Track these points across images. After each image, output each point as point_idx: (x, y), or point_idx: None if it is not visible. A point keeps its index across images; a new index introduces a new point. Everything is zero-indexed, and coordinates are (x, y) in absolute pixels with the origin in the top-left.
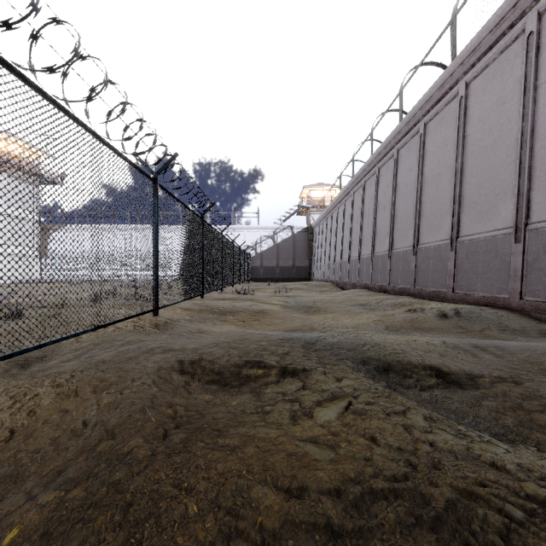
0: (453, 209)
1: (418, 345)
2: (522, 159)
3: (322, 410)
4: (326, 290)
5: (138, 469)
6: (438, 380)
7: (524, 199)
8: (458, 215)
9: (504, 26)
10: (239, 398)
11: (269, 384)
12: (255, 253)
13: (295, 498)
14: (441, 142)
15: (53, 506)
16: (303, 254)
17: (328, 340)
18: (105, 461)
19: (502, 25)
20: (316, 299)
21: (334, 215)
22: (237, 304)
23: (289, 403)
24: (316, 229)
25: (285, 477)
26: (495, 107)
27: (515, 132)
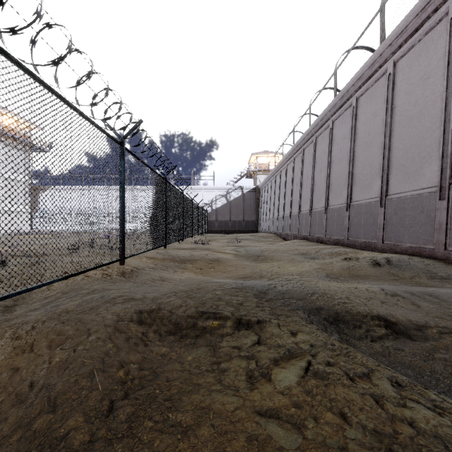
0: (382, 171)
1: (359, 292)
2: (446, 127)
3: (280, 372)
4: (271, 240)
5: None
6: (388, 331)
7: (448, 161)
8: (387, 176)
9: (429, 11)
10: (194, 352)
11: (224, 336)
12: (211, 210)
13: None
14: (371, 114)
15: None
16: (251, 210)
17: (279, 289)
18: (37, 446)
19: (427, 9)
20: (263, 249)
21: (278, 177)
22: (195, 253)
23: (245, 361)
24: (262, 190)
25: None
26: (420, 82)
27: (439, 103)
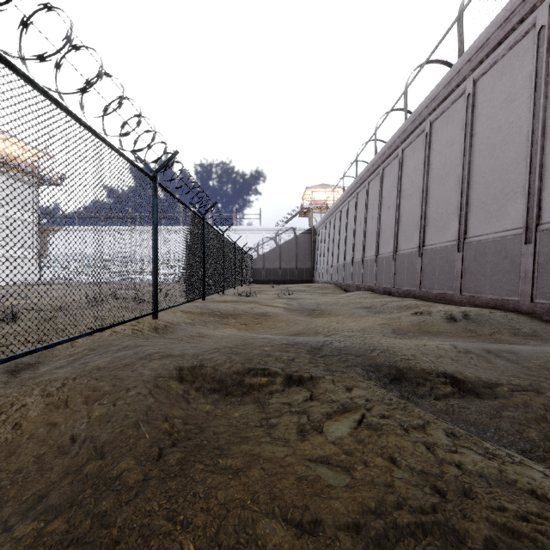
0: (460, 209)
1: (428, 349)
2: (533, 158)
3: (332, 425)
4: (329, 292)
5: (128, 498)
6: (454, 389)
7: (535, 198)
8: (465, 215)
9: (514, 21)
10: (241, 409)
11: (273, 393)
12: (257, 255)
13: (308, 535)
14: (448, 141)
15: (29, 541)
16: (305, 256)
17: (335, 345)
18: (91, 486)
19: (512, 19)
20: (319, 302)
21: (337, 216)
22: (239, 306)
23: (296, 416)
24: (318, 231)
25: (295, 508)
26: (504, 105)
27: (525, 130)
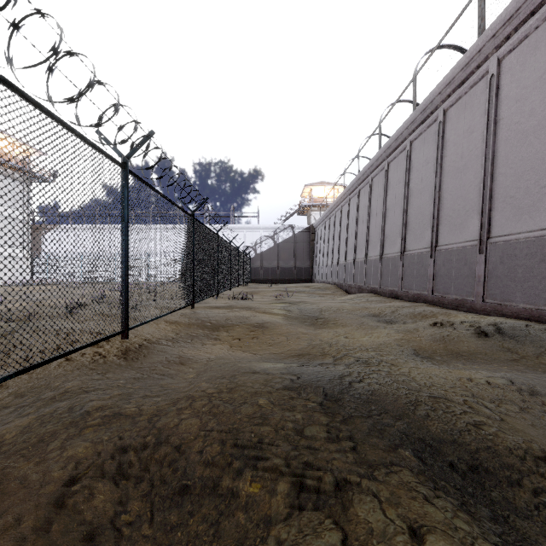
0: (482, 205)
1: (479, 389)
2: None
3: None
4: (329, 293)
5: None
6: None
7: None
8: (489, 212)
9: None
10: None
11: (272, 521)
12: (255, 254)
13: None
14: (465, 130)
15: None
16: (304, 255)
17: (358, 391)
18: None
19: None
20: (322, 307)
21: (338, 214)
22: (233, 315)
23: None
24: (317, 229)
25: None
26: (538, 84)
27: None
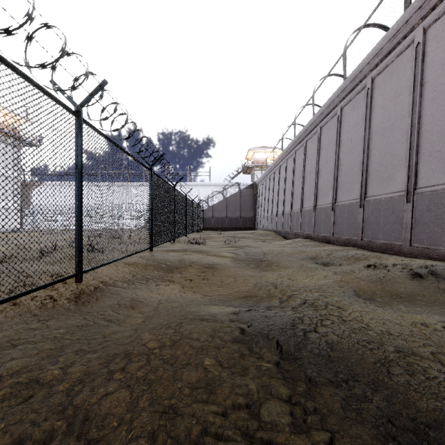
0: (409, 160)
1: (439, 338)
2: None
3: None
4: (270, 239)
5: None
6: None
7: None
8: (415, 165)
9: None
10: None
11: None
12: (207, 206)
13: None
14: (392, 94)
15: None
16: (248, 207)
17: (316, 345)
18: None
19: None
20: (265, 251)
21: (277, 172)
22: (186, 257)
23: None
24: (259, 186)
25: None
26: None
27: None
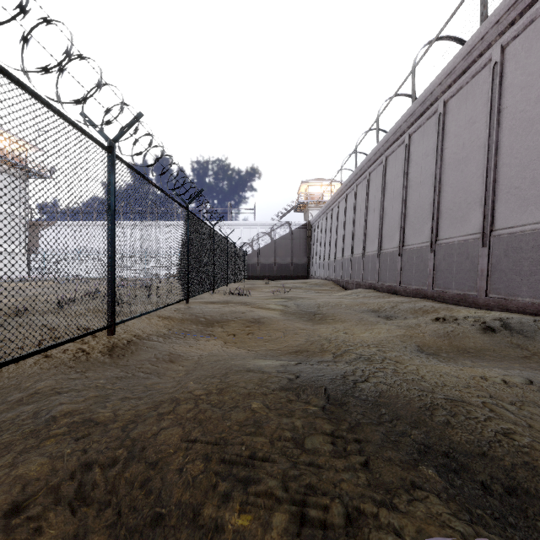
0: (485, 197)
1: (496, 389)
2: None
3: None
4: (326, 289)
5: None
6: None
7: None
8: (492, 204)
9: None
10: None
11: None
12: (252, 250)
13: None
14: (467, 121)
15: None
16: (301, 251)
17: (364, 392)
18: None
19: None
20: (319, 303)
21: (335, 210)
22: (228, 310)
23: None
24: (314, 226)
25: None
26: None
27: None
